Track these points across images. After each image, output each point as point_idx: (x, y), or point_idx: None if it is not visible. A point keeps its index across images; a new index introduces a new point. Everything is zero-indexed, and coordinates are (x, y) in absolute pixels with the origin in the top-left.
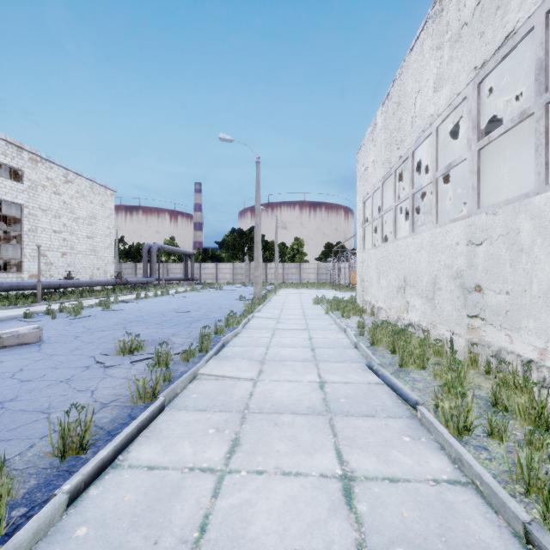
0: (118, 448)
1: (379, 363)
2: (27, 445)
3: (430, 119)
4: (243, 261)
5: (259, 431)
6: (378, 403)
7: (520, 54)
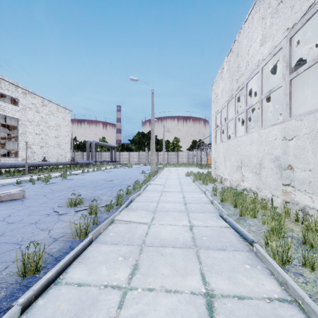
0: (59, 270)
1: (227, 214)
2: (4, 267)
3: (258, 63)
4: (144, 151)
5: (151, 259)
6: (227, 240)
7: (314, 22)
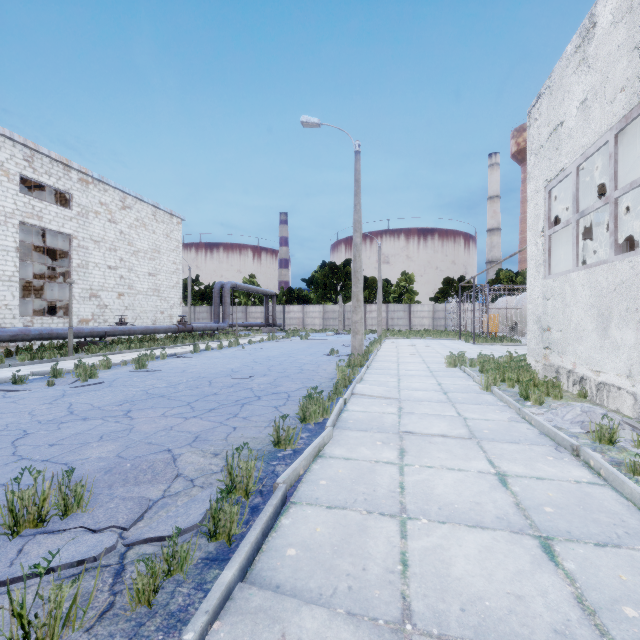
0: None
1: None
2: None
3: None
4: (336, 303)
5: None
6: None
7: None
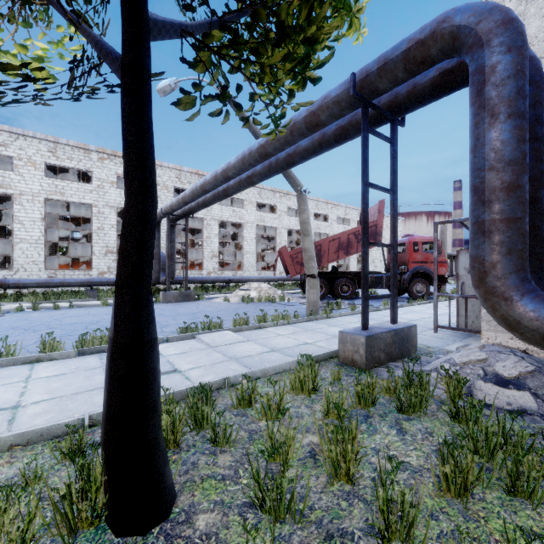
0: None
1: None
2: None
3: None
4: None
5: None
6: None
7: None
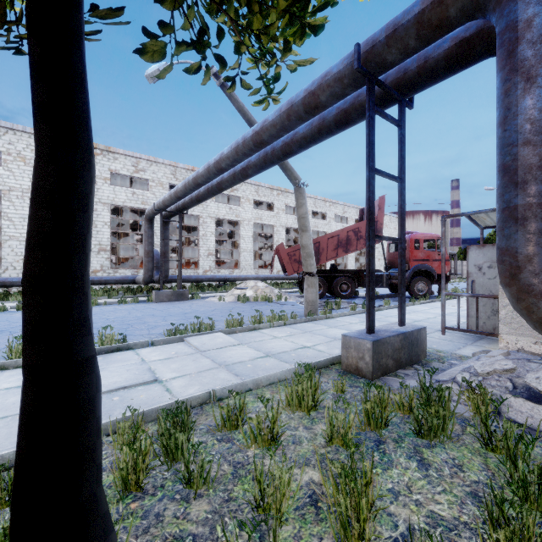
0: None
1: None
2: None
3: None
4: None
5: None
6: None
7: None
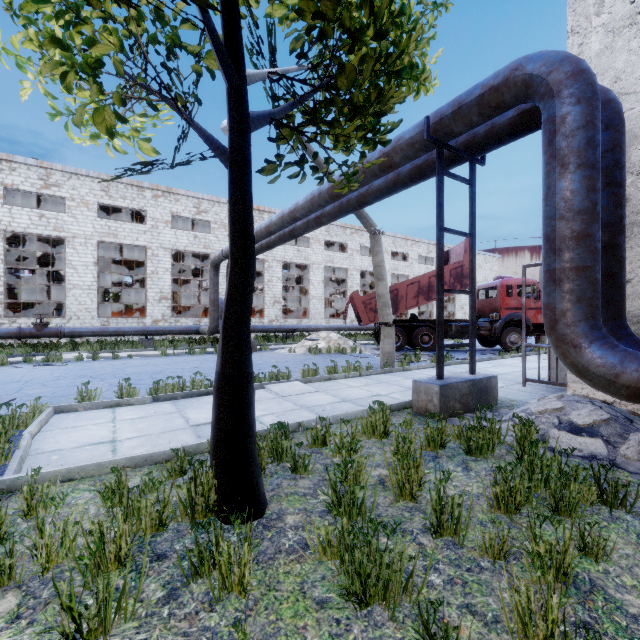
0: None
1: None
2: None
3: None
4: None
5: None
6: None
7: None
